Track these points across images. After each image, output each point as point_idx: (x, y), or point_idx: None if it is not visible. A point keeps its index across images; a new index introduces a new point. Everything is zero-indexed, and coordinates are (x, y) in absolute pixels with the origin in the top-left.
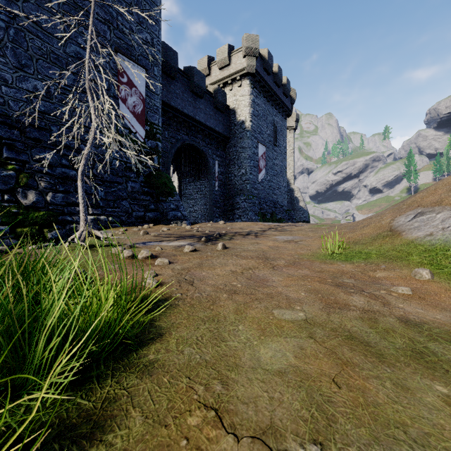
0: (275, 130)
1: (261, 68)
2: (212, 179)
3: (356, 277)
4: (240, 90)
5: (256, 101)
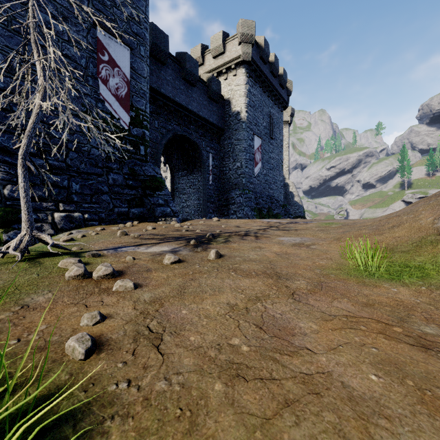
0: (271, 122)
1: (257, 56)
2: (206, 172)
3: (436, 318)
4: (235, 79)
5: (251, 91)
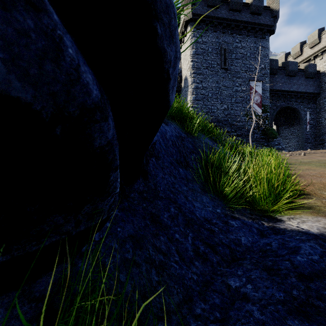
0: None
1: None
2: (303, 124)
3: None
4: None
5: None
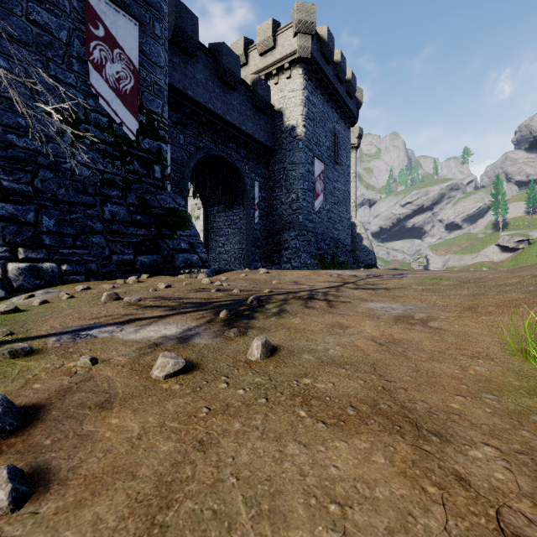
0: (336, 141)
1: (319, 52)
2: (250, 207)
3: None
4: (289, 83)
5: (311, 98)
